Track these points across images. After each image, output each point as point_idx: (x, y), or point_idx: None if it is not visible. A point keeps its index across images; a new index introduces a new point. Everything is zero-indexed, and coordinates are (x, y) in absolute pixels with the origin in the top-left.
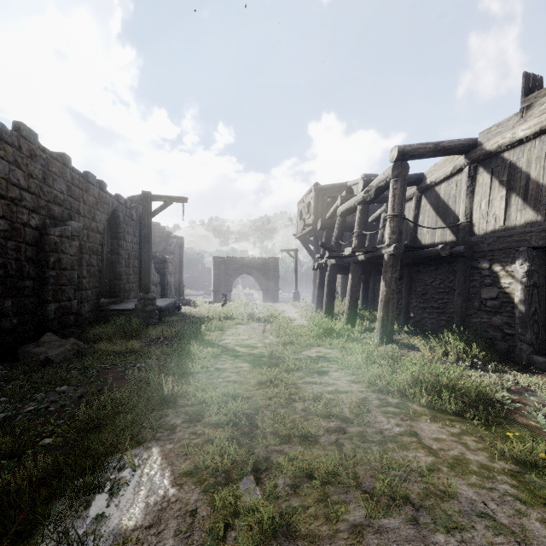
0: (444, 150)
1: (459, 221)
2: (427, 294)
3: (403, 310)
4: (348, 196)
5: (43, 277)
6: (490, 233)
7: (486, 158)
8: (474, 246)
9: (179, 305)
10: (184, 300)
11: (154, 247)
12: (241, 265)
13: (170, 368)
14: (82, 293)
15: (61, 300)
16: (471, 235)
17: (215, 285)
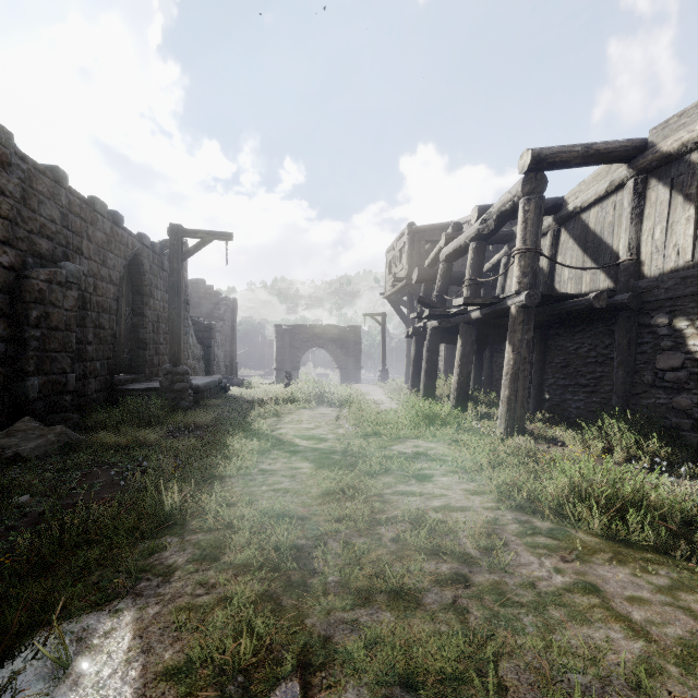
0: (599, 155)
1: (619, 259)
2: (570, 367)
3: (535, 389)
4: (455, 234)
5: (21, 339)
6: (670, 273)
7: (662, 164)
8: (644, 293)
9: (226, 385)
10: (235, 380)
11: (199, 312)
12: (312, 336)
13: (191, 469)
14: (86, 365)
15: (50, 373)
16: (638, 279)
17: (277, 361)
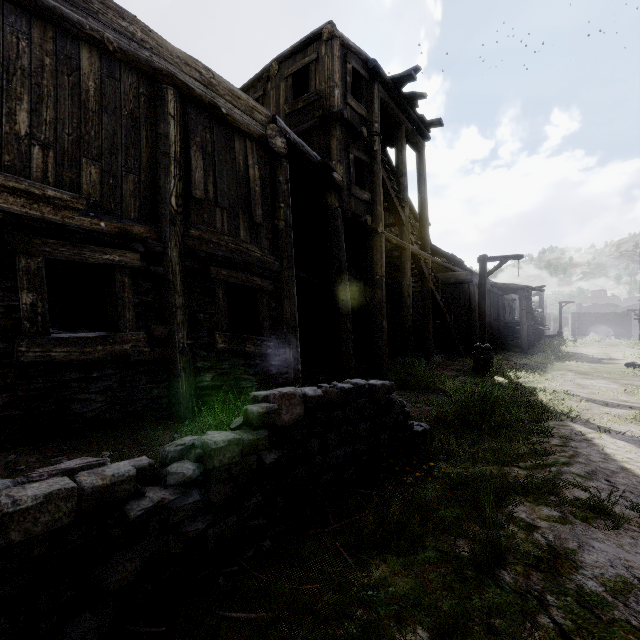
0: None
1: None
2: None
3: None
4: None
5: None
6: None
7: None
8: None
9: None
10: None
11: None
12: (595, 318)
13: None
14: None
15: None
16: None
17: (572, 331)
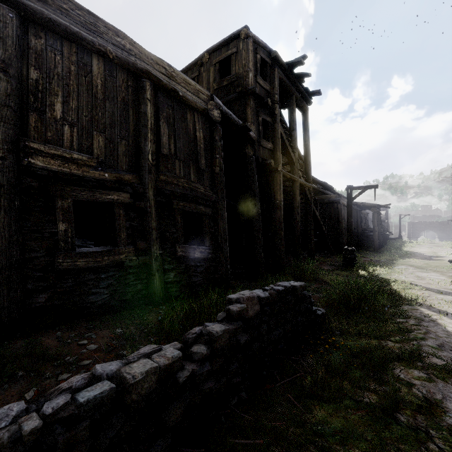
0: None
1: None
2: None
3: None
4: None
5: None
6: None
7: None
8: None
9: None
10: None
11: None
12: (424, 225)
13: None
14: None
15: None
16: None
17: (408, 235)
